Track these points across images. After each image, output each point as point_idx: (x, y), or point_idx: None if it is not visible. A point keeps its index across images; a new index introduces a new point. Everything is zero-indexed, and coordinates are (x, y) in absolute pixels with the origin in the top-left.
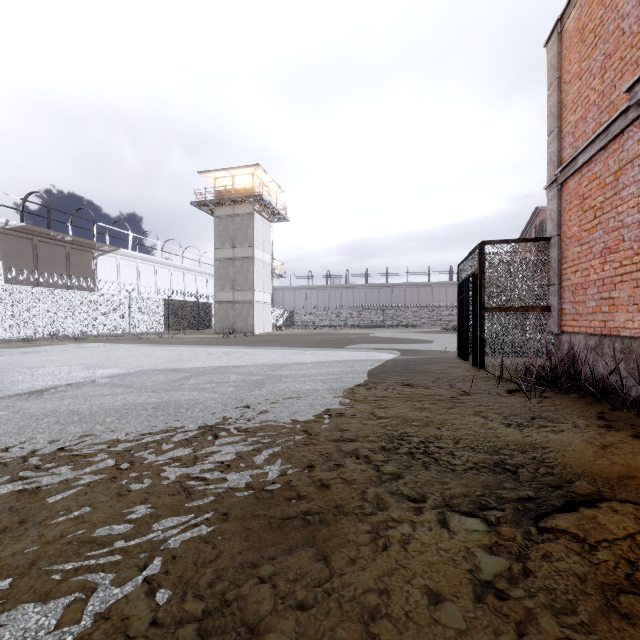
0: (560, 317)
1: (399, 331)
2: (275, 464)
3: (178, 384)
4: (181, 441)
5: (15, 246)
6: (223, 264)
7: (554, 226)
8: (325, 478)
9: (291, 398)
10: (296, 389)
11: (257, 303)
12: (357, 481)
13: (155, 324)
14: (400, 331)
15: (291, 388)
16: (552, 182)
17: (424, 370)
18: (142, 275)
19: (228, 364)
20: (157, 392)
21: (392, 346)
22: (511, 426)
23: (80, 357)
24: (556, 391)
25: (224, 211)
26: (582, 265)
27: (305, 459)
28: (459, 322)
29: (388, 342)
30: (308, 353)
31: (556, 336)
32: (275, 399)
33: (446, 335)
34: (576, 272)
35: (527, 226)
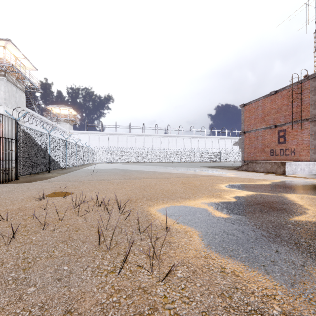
0: None
1: None
2: None
3: None
4: None
5: (240, 142)
6: None
7: None
8: None
9: None
10: None
11: None
12: None
13: None
14: None
15: None
16: None
17: None
18: None
19: None
20: None
21: None
22: None
23: None
24: None
25: None
26: None
27: None
28: None
29: None
30: None
31: None
32: None
33: None
34: None
35: None
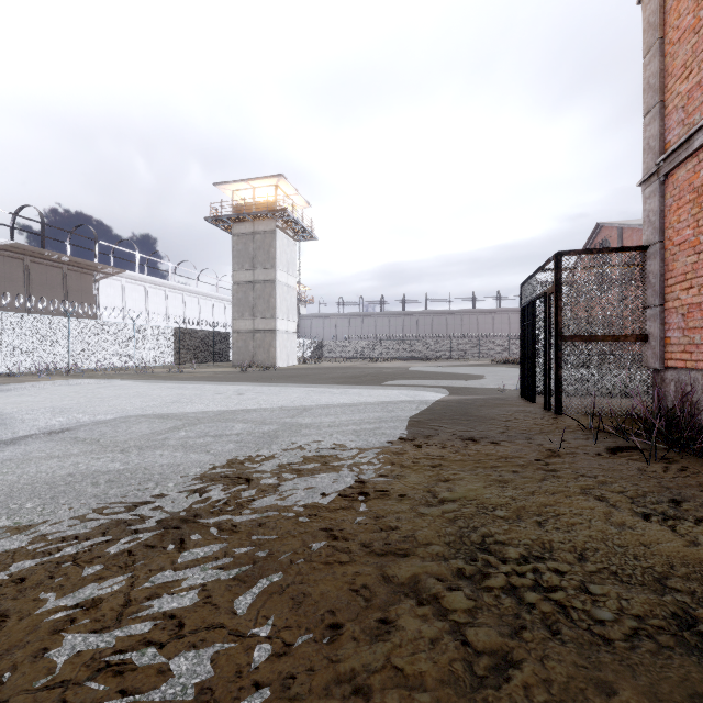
0: (663, 348)
1: (441, 364)
2: (269, 620)
3: (161, 438)
4: (119, 556)
5: (3, 267)
6: (242, 288)
7: (654, 231)
8: (362, 668)
9: (311, 462)
10: (319, 447)
11: (280, 332)
12: (427, 679)
13: (164, 356)
14: (442, 364)
15: (312, 445)
16: (651, 174)
17: (485, 416)
18: (151, 301)
19: (236, 407)
20: (127, 452)
21: (437, 383)
22: (652, 519)
23: (57, 397)
24: (679, 451)
25: (243, 228)
26: (700, 279)
27: (325, 605)
28: (522, 354)
29: (432, 378)
30: (337, 392)
31: (656, 373)
32: (288, 464)
33: (497, 369)
34: (689, 289)
35: (586, 245)
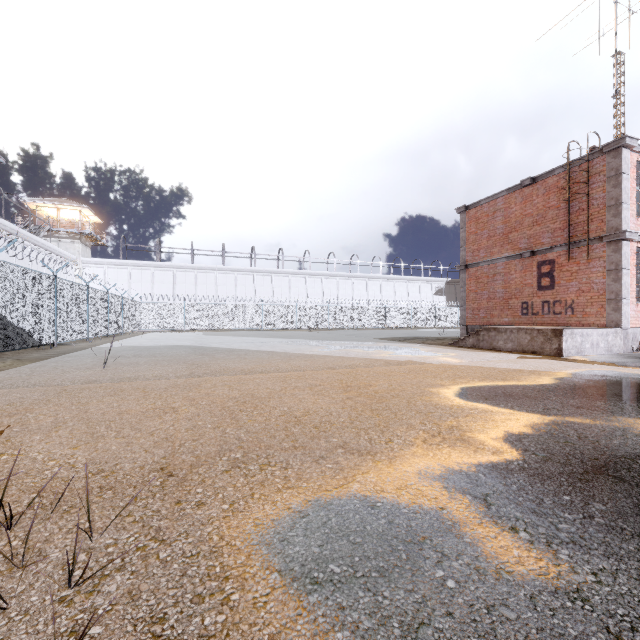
0: None
1: None
2: None
3: None
4: None
5: (449, 289)
6: None
7: None
8: None
9: None
10: None
11: None
12: None
13: None
14: None
15: None
16: None
17: None
18: None
19: None
20: None
21: None
22: None
23: None
24: None
25: None
26: None
27: None
28: None
29: None
30: None
31: None
32: None
33: None
34: None
35: None
